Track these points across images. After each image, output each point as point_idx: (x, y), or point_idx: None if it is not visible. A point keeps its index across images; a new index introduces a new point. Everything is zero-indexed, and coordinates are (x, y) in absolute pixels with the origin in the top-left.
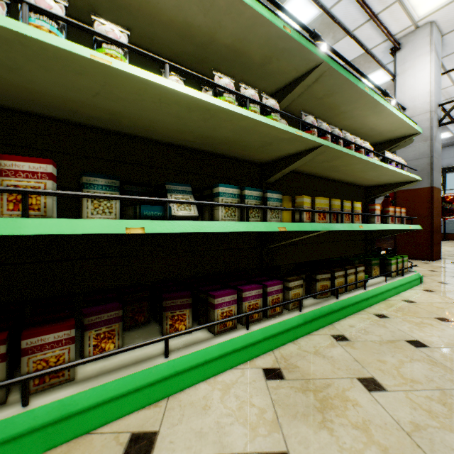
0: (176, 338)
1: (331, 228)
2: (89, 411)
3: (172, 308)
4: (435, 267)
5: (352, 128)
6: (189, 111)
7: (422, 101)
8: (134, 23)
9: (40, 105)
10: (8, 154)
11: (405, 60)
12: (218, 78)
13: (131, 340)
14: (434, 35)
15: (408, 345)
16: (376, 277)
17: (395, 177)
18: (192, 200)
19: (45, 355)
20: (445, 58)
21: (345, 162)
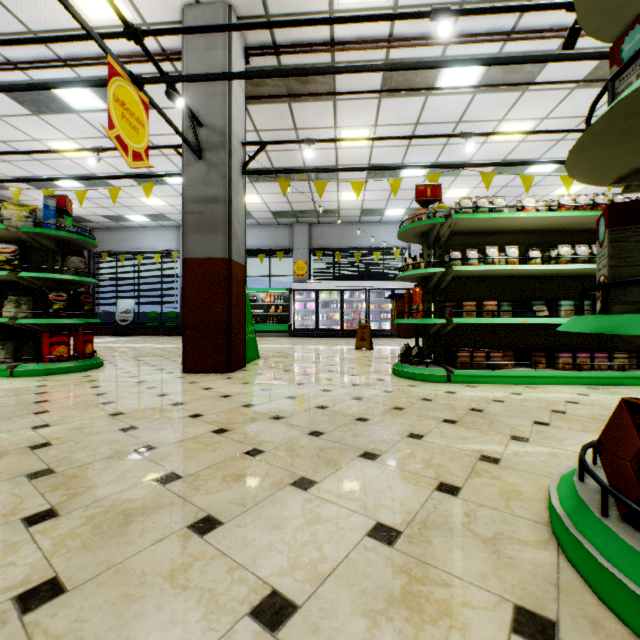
0: (537, 369)
1: None
2: (510, 378)
3: (535, 356)
4: None
5: None
6: (544, 270)
7: None
8: (512, 228)
9: (477, 275)
10: (463, 294)
11: None
12: (560, 247)
13: (515, 367)
14: None
15: None
16: None
17: None
18: (545, 308)
19: (495, 359)
20: None
21: None
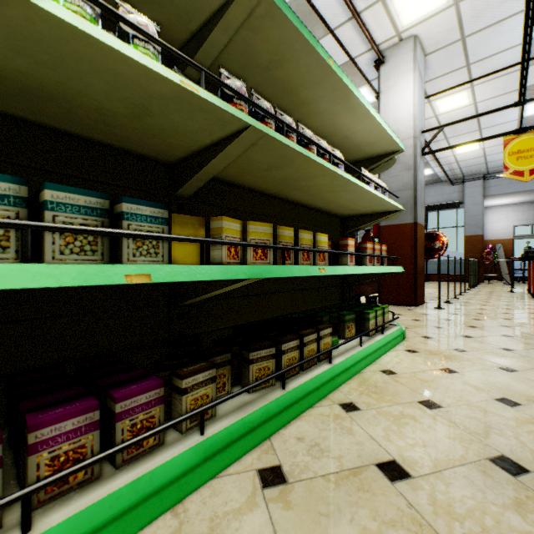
0: None
1: (267, 274)
2: None
3: None
4: (418, 314)
5: (322, 134)
6: None
7: (406, 125)
8: None
9: None
10: None
11: (389, 76)
12: None
13: None
14: (417, 52)
15: (381, 479)
16: (347, 342)
17: (374, 204)
18: None
19: None
20: (428, 84)
21: (302, 170)
